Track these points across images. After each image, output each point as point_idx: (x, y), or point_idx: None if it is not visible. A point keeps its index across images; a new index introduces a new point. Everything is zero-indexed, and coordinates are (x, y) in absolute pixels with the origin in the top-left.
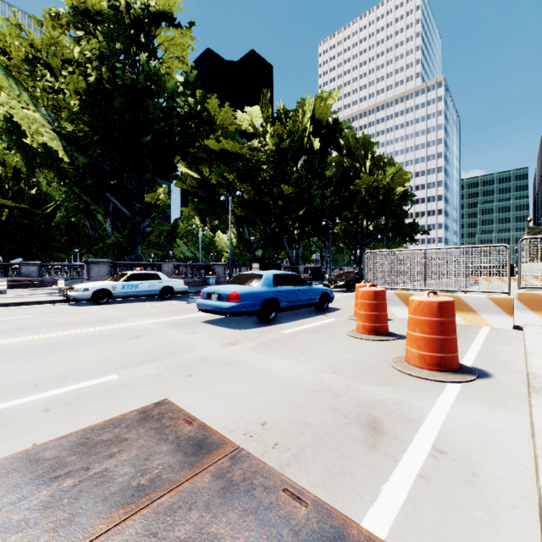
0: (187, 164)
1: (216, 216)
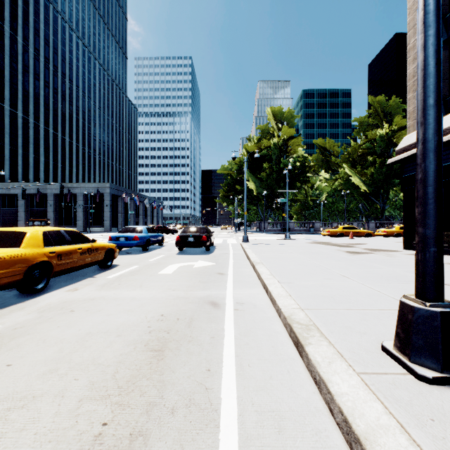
0: None
1: None
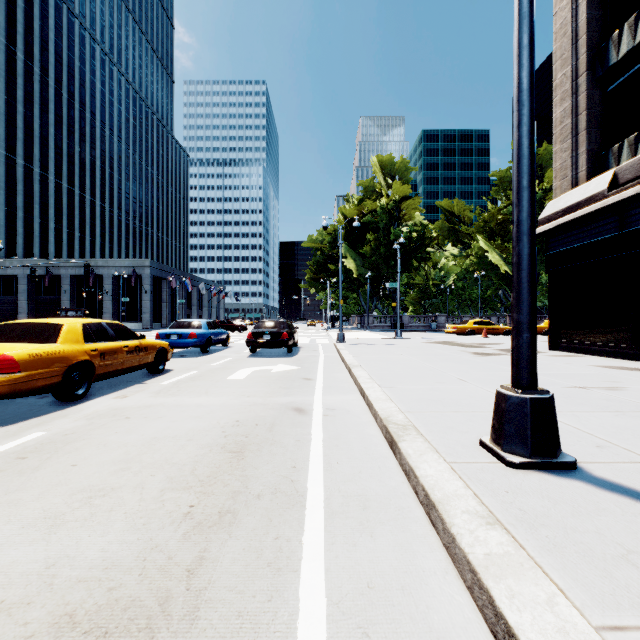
0: None
1: None
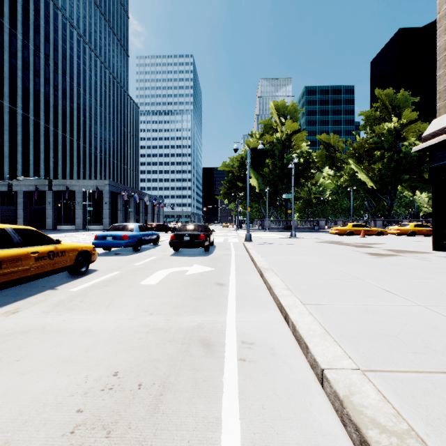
0: (417, 176)
1: (425, 189)
